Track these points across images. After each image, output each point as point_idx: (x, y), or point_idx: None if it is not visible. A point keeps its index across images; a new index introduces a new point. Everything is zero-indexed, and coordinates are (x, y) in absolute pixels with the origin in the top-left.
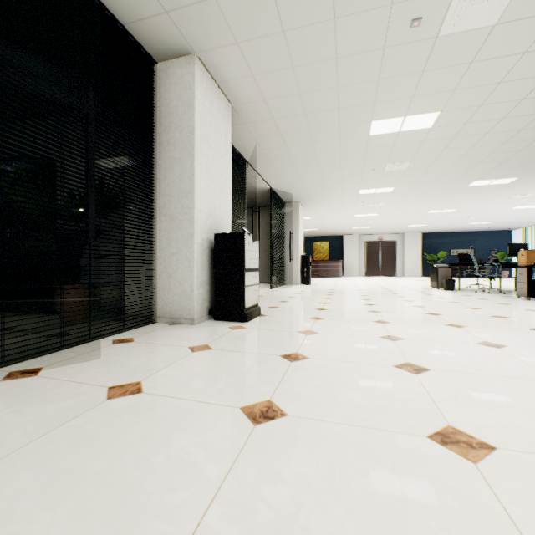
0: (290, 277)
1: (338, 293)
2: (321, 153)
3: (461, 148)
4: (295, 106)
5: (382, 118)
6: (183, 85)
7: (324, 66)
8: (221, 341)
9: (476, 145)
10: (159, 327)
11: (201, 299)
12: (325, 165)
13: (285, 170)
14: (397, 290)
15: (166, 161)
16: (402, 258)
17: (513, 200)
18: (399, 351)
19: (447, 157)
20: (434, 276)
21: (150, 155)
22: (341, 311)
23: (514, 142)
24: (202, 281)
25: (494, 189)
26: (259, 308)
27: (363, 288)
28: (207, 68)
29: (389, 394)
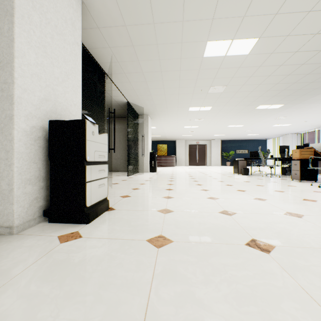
0: (142, 167)
1: (177, 179)
2: (165, 71)
3: (261, 77)
4: (145, 11)
5: (216, 38)
6: None
7: None
8: (15, 287)
9: (271, 75)
10: None
11: (27, 199)
12: (168, 84)
13: (138, 85)
14: (214, 176)
15: None
16: (210, 155)
17: (275, 120)
18: (302, 288)
19: (250, 84)
20: (236, 166)
21: None
22: (185, 199)
23: (294, 75)
24: (31, 176)
25: (268, 112)
26: (108, 201)
27: (192, 175)
28: None
29: None
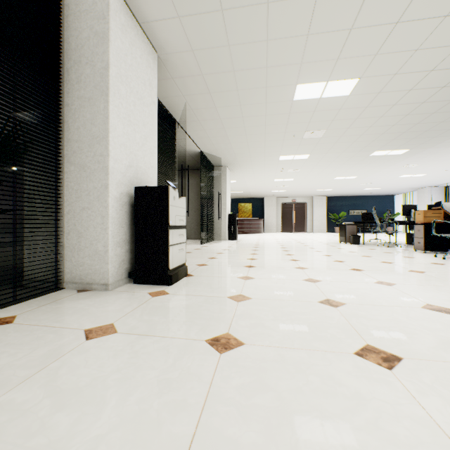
0: (219, 234)
1: (262, 249)
2: (248, 117)
3: (371, 118)
4: (224, 61)
5: (307, 81)
6: (95, 14)
7: (255, 12)
8: (133, 317)
9: (383, 115)
10: (62, 296)
11: (118, 261)
12: (251, 130)
13: (214, 133)
14: (313, 245)
15: (76, 101)
16: (311, 217)
17: (402, 169)
18: (349, 324)
19: (358, 127)
20: (342, 232)
21: (54, 93)
22: (269, 268)
23: (414, 115)
24: (120, 240)
25: (389, 159)
26: (186, 267)
27: (283, 243)
28: (126, 1)
29: (377, 426)
